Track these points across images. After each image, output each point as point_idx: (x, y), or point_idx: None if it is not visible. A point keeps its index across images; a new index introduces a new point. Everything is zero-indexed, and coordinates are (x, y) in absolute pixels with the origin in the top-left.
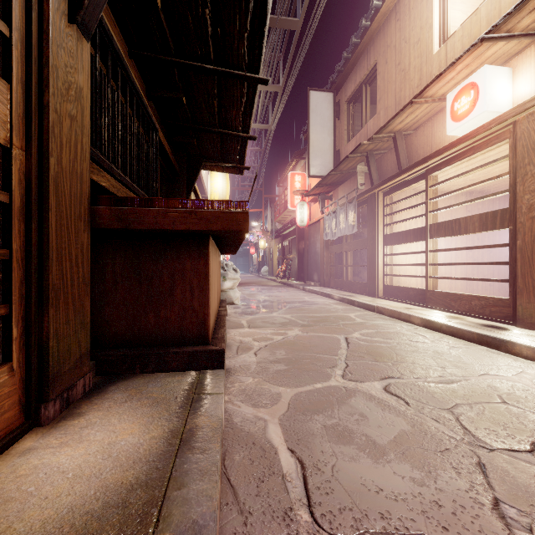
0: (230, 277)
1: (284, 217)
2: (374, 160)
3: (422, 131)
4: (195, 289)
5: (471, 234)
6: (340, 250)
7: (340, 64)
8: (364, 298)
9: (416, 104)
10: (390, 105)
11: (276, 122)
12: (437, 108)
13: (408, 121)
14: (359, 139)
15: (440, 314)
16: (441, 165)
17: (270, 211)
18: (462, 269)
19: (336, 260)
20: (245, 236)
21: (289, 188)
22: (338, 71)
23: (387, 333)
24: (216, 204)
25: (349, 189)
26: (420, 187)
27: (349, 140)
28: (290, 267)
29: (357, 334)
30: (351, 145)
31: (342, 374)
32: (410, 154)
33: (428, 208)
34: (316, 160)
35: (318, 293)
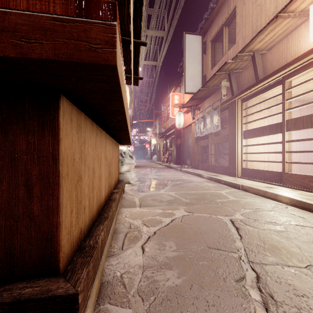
0: (126, 162)
1: (167, 124)
2: (234, 77)
3: (277, 48)
4: (34, 183)
5: (303, 131)
6: (206, 143)
7: (207, 13)
8: (227, 178)
9: (280, 17)
10: (248, 34)
11: (162, 60)
12: (292, 26)
13: (266, 40)
14: (221, 64)
15: (304, 194)
16: (299, 70)
17: (158, 121)
18: (297, 156)
19: (202, 150)
20: (120, 99)
21: (171, 103)
22: (206, 18)
23: (266, 214)
24: (39, 0)
25: (212, 101)
26: (268, 96)
27: (212, 67)
28: (171, 156)
29: (239, 215)
30: (215, 69)
31: (260, 299)
32: (265, 68)
33: (285, 107)
34: (190, 82)
35: (191, 173)
